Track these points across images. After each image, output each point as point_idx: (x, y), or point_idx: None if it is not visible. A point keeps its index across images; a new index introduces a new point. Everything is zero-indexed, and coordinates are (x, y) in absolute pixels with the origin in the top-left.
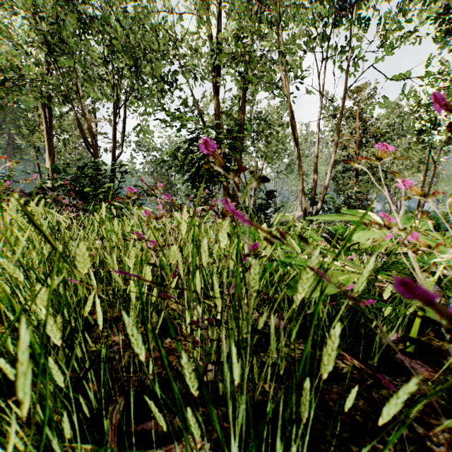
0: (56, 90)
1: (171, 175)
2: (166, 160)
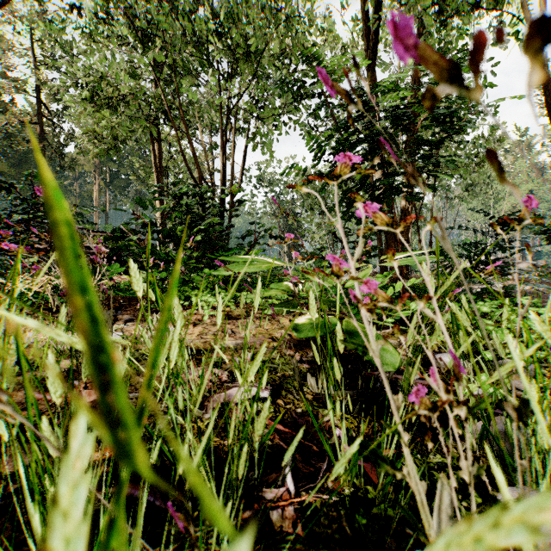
0: (159, 108)
1: (296, 214)
2: (300, 167)
